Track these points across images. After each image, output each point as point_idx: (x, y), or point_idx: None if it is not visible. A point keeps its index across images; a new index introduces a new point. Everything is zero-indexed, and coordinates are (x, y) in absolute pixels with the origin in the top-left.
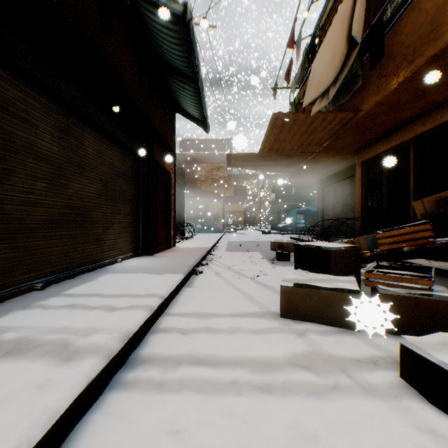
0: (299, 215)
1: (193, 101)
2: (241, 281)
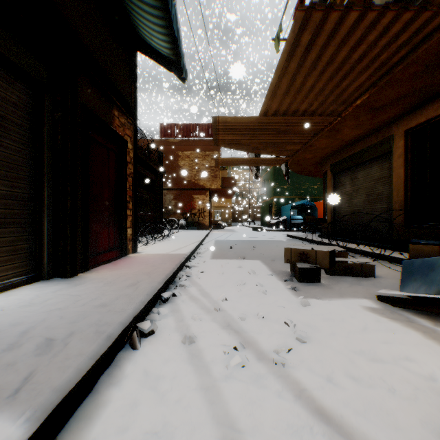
0: (293, 210)
1: (156, 12)
2: (250, 384)
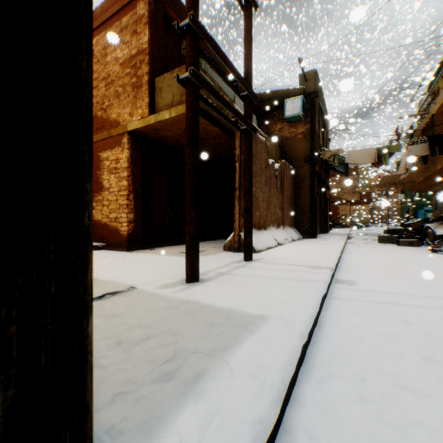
0: (429, 213)
1: (342, 168)
2: (366, 240)
